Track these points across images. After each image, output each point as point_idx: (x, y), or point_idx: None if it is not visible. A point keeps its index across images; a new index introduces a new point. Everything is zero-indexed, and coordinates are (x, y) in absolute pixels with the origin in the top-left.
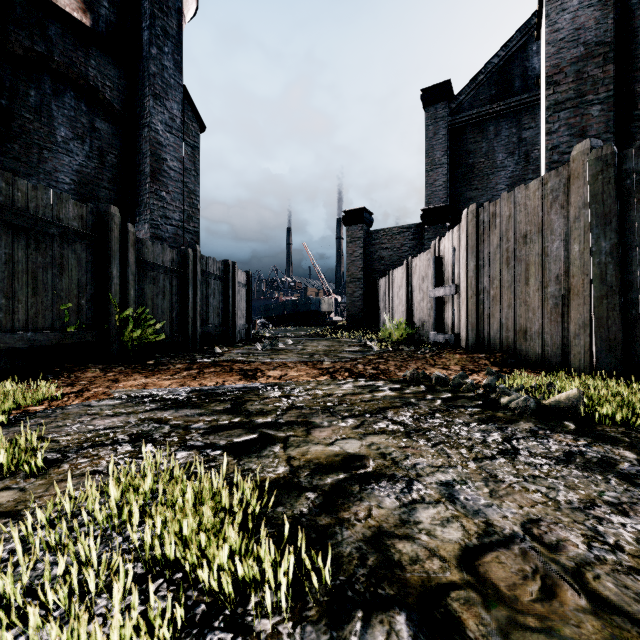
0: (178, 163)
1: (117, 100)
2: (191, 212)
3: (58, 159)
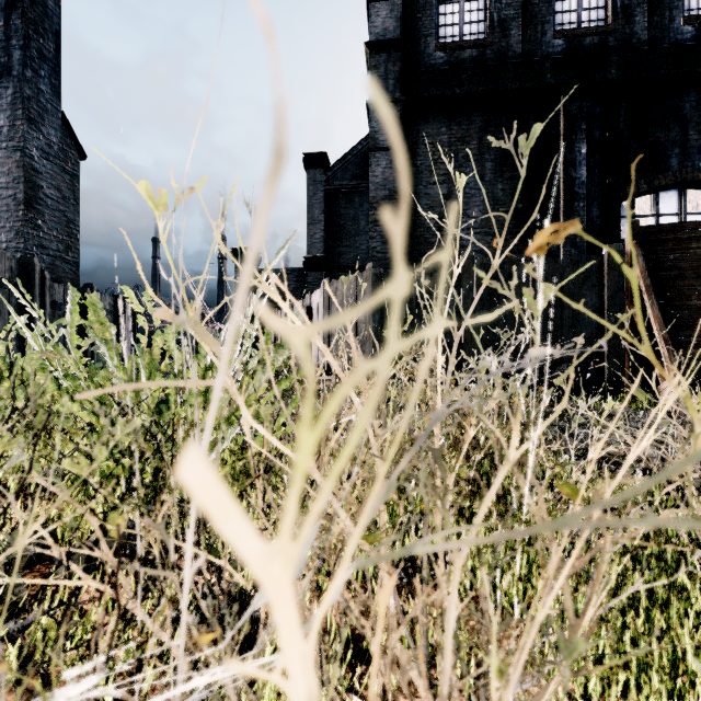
0: (56, 191)
1: None
2: (70, 242)
3: None
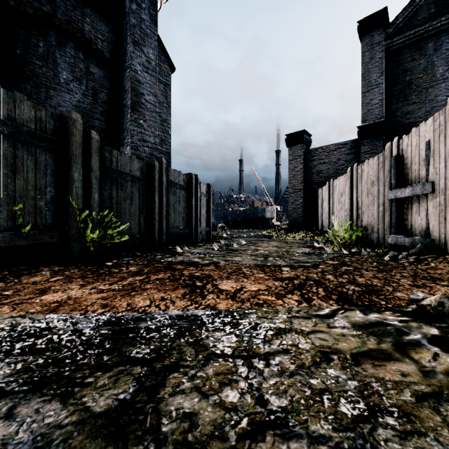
0: (153, 97)
1: (107, 49)
2: (163, 137)
3: (61, 96)
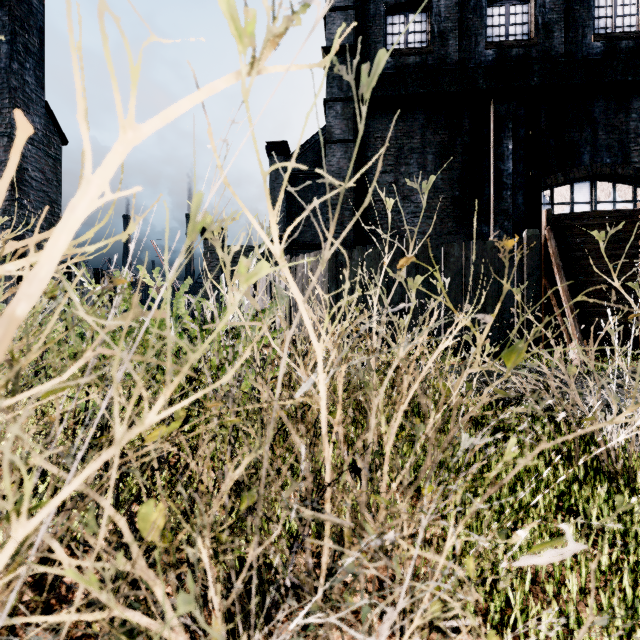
0: (40, 173)
1: None
2: (53, 220)
3: None
